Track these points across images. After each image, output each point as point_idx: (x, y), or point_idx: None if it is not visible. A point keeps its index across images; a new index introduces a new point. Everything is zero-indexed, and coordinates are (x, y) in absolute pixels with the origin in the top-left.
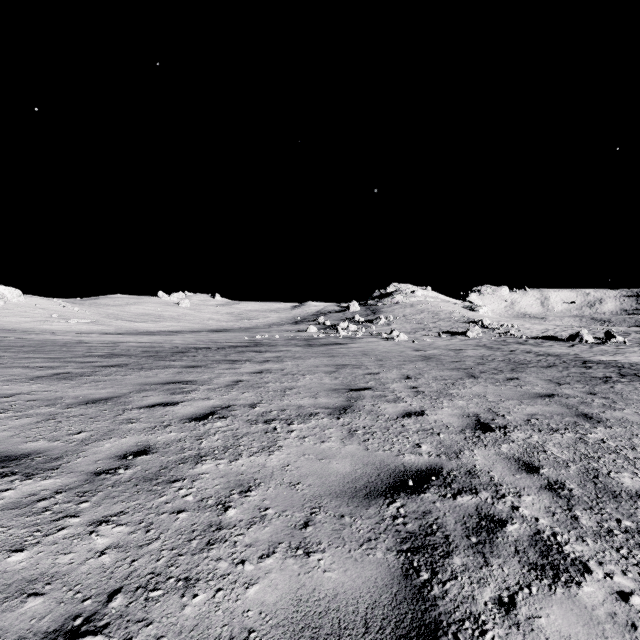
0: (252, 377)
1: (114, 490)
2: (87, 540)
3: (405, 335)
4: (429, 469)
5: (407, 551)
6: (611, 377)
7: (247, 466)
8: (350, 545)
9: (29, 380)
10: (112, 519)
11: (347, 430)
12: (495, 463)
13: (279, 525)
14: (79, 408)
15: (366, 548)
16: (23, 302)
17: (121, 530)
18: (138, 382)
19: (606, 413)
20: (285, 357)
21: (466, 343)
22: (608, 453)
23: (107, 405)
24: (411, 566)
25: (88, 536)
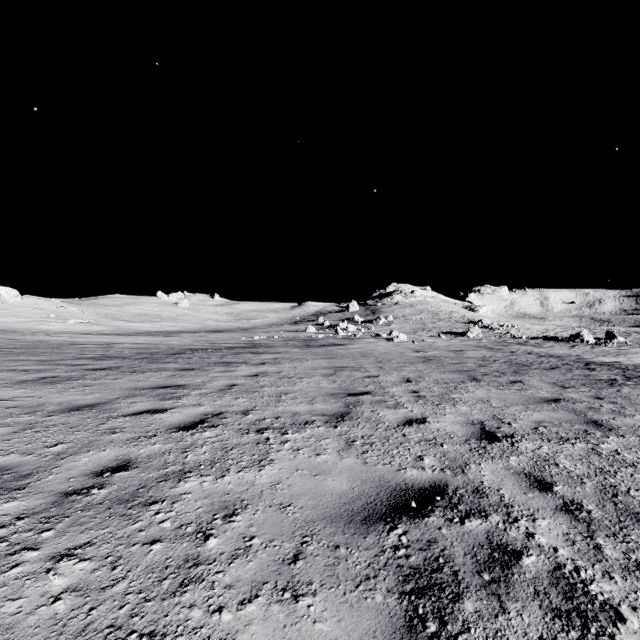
0: (247, 381)
1: (83, 515)
2: (42, 581)
3: (405, 336)
4: (433, 487)
5: (411, 593)
6: (616, 380)
7: (234, 484)
8: (345, 585)
9: (13, 385)
10: (75, 552)
11: (344, 440)
12: (504, 479)
13: (265, 559)
14: (61, 416)
15: (364, 589)
16: (20, 302)
17: (84, 567)
18: (128, 386)
19: (616, 420)
20: (282, 359)
21: (466, 344)
22: (624, 466)
23: (91, 412)
24: (416, 614)
25: (44, 575)
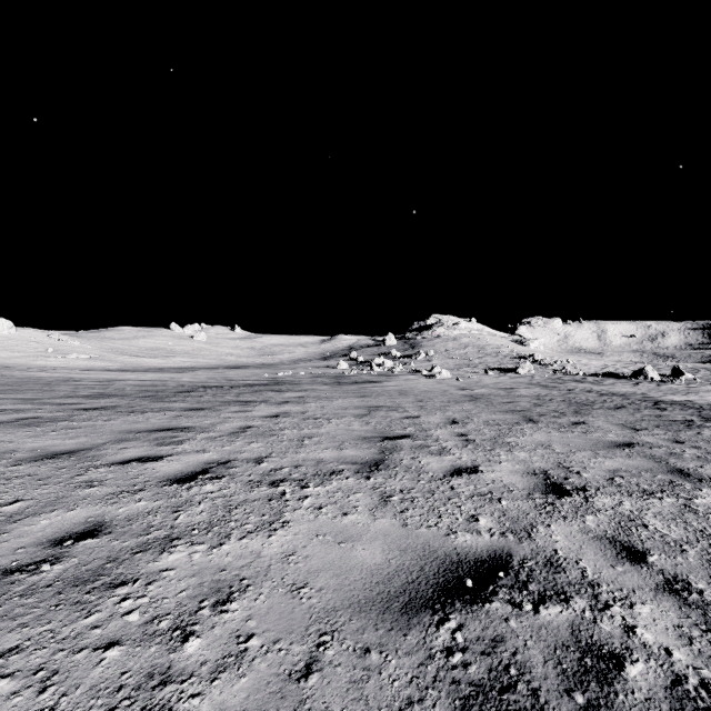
0: (265, 422)
1: (21, 603)
2: None
3: (448, 372)
4: (493, 558)
5: None
6: (693, 421)
7: (234, 555)
8: None
9: None
10: None
11: (379, 495)
12: (583, 546)
13: (264, 672)
14: (29, 465)
15: None
16: (15, 335)
17: None
18: (121, 429)
19: (705, 468)
20: (309, 397)
21: (517, 381)
22: None
23: (68, 461)
24: None
25: None
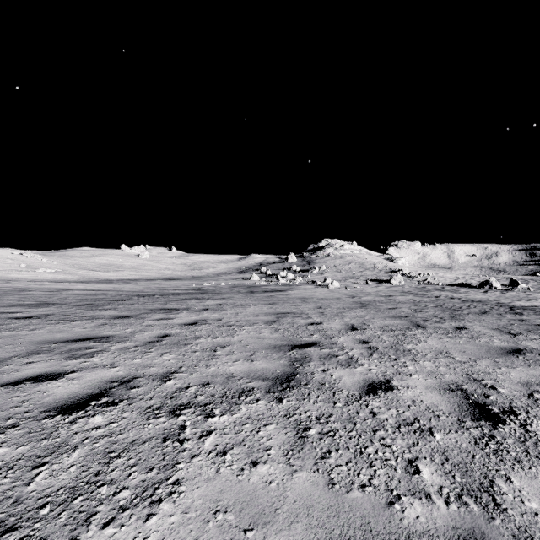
0: (182, 330)
1: None
2: None
3: (338, 283)
4: None
5: None
6: None
7: None
8: None
9: None
10: None
11: (293, 427)
12: None
13: None
14: None
15: None
16: None
17: None
18: (40, 339)
19: None
20: (225, 305)
21: (392, 290)
22: None
23: None
24: None
25: None
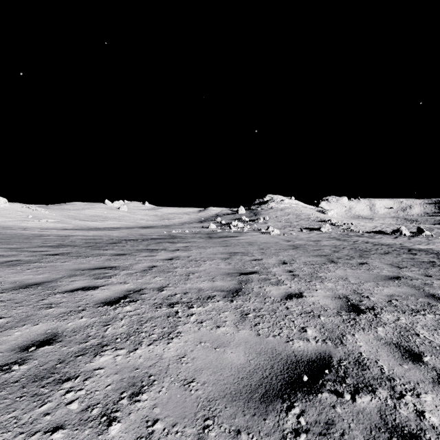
0: (164, 263)
1: None
2: None
3: (278, 230)
4: (319, 358)
5: None
6: (435, 262)
7: (144, 358)
8: None
9: None
10: None
11: (239, 313)
12: (378, 350)
13: None
14: (11, 293)
15: None
16: (8, 207)
17: None
18: (72, 268)
19: None
20: (191, 247)
21: (321, 236)
22: None
23: (36, 290)
24: None
25: None
